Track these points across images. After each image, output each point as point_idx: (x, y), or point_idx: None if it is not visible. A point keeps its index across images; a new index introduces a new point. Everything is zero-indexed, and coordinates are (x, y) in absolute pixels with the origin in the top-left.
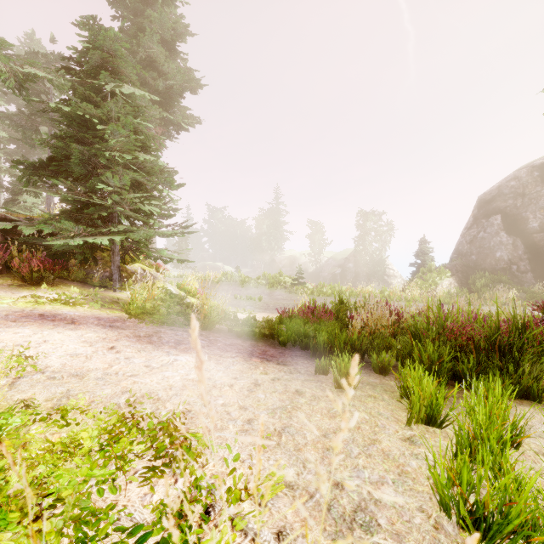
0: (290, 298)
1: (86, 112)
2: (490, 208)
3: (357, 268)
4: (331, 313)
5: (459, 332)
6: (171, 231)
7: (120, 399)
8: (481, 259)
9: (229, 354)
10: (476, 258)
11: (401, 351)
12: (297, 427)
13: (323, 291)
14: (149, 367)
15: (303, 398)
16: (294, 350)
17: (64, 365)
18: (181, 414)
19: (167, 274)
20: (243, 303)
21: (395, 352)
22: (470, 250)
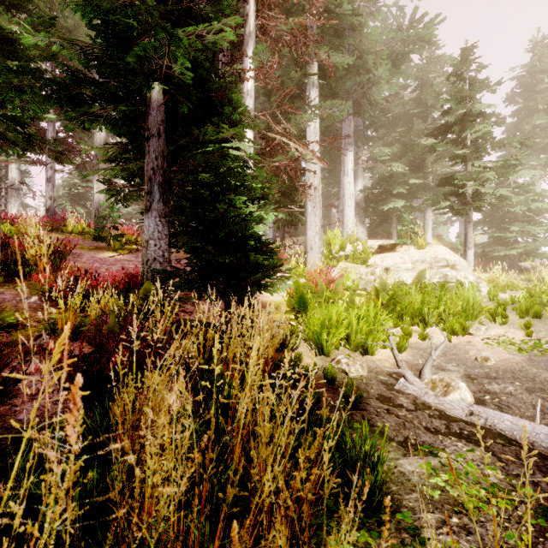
0: None
1: None
2: None
3: None
4: None
5: None
6: None
7: None
8: None
9: None
10: None
11: None
12: None
13: None
14: None
15: None
16: None
17: None
18: None
19: None
20: None
21: None
22: None
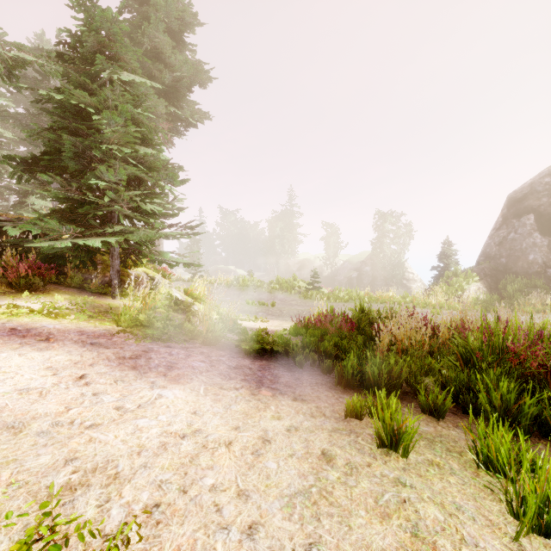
0: (304, 304)
1: (80, 101)
2: (521, 207)
3: (374, 271)
4: (352, 323)
5: (526, 356)
6: (175, 232)
7: (57, 476)
8: (512, 262)
9: (231, 384)
10: (506, 261)
11: (453, 381)
12: (331, 544)
13: (340, 296)
14: (120, 410)
15: (334, 469)
16: (313, 374)
17: (2, 408)
18: (142, 513)
19: (177, 278)
20: (255, 308)
21: (453, 388)
22: (499, 252)
